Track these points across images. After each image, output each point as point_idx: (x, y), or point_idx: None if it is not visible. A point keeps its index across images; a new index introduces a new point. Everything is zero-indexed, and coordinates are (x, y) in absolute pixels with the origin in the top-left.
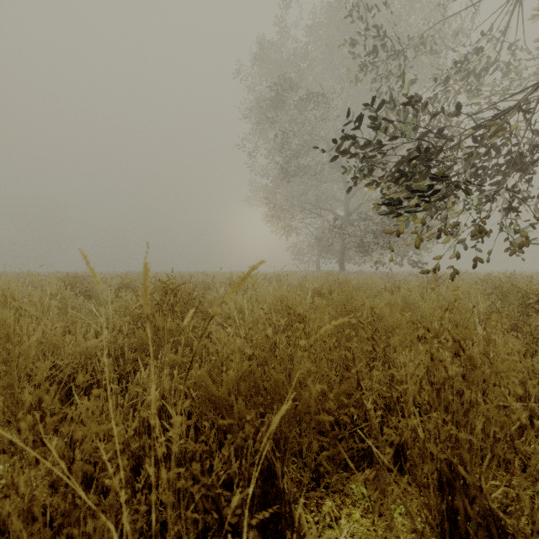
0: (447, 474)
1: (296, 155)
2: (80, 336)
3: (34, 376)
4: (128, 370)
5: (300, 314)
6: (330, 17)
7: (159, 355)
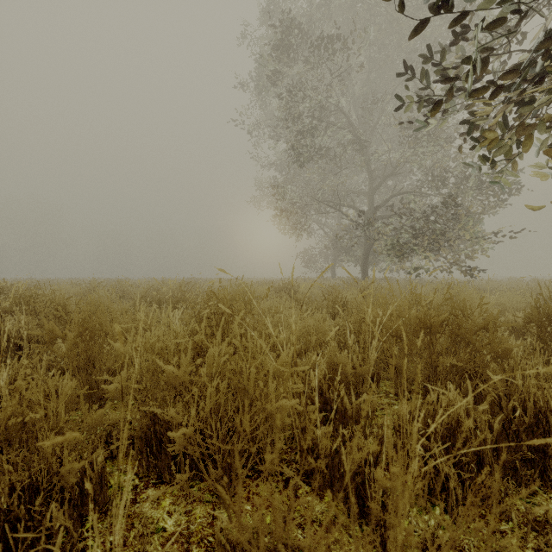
0: None
1: (312, 131)
2: None
3: None
4: None
5: None
6: None
7: None
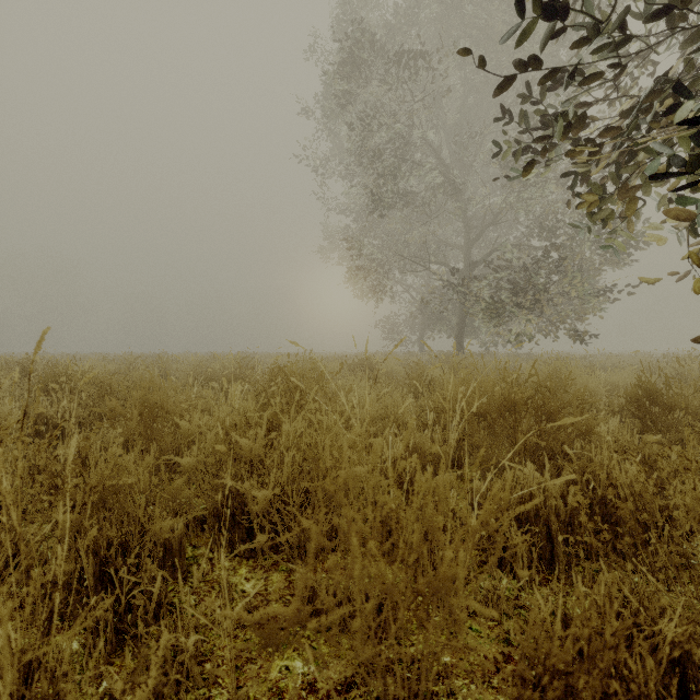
0: None
1: (394, 172)
2: None
3: None
4: None
5: None
6: None
7: None
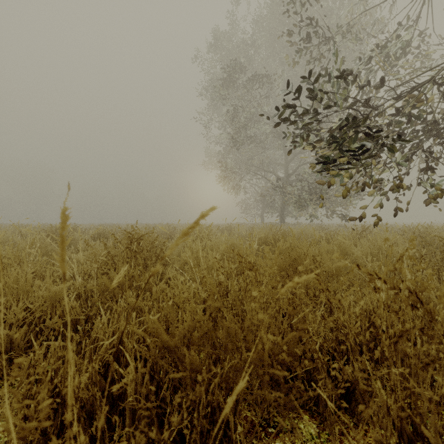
0: (409, 434)
1: (244, 126)
2: (49, 281)
3: (7, 318)
4: (92, 314)
5: (250, 262)
6: (272, 11)
7: (118, 301)
